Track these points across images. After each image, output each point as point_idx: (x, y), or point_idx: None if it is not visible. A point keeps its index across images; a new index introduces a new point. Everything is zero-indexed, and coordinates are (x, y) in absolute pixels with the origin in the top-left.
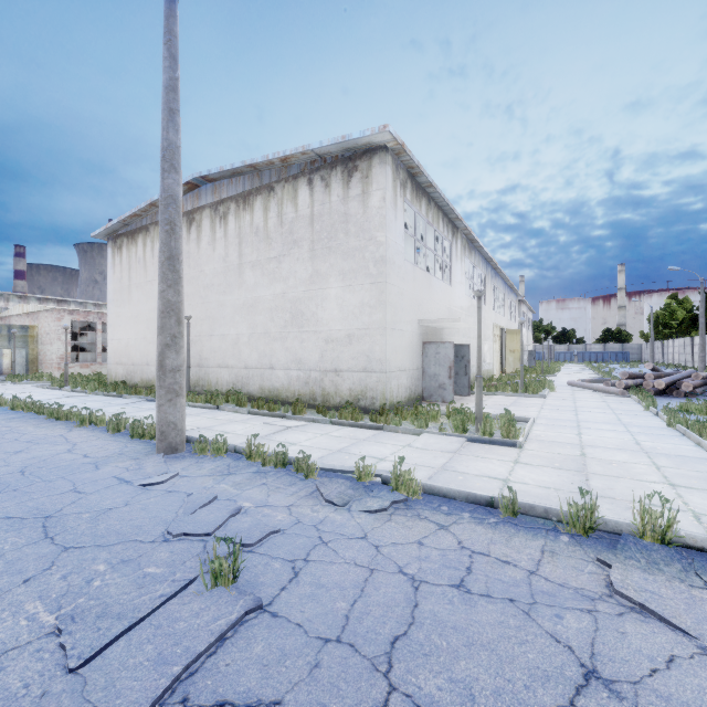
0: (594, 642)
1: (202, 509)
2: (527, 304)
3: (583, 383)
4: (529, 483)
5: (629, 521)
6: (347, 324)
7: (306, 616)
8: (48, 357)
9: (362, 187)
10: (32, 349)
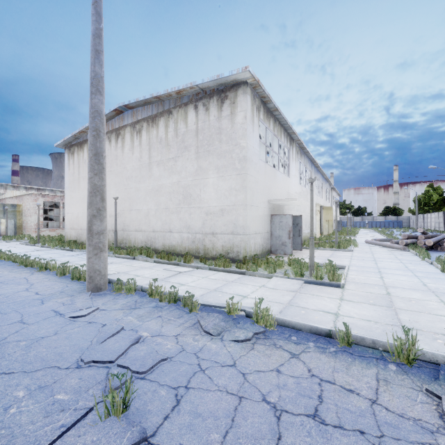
0: None
1: (111, 339)
2: (336, 190)
3: (376, 242)
4: (354, 316)
5: (443, 353)
6: (220, 202)
7: None
8: (28, 224)
9: (231, 109)
10: (19, 219)
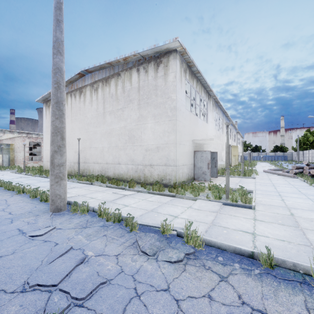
0: None
1: (59, 259)
2: (240, 134)
3: (272, 171)
4: (269, 236)
5: None
6: (156, 141)
7: None
8: (18, 158)
9: (164, 71)
10: (11, 155)
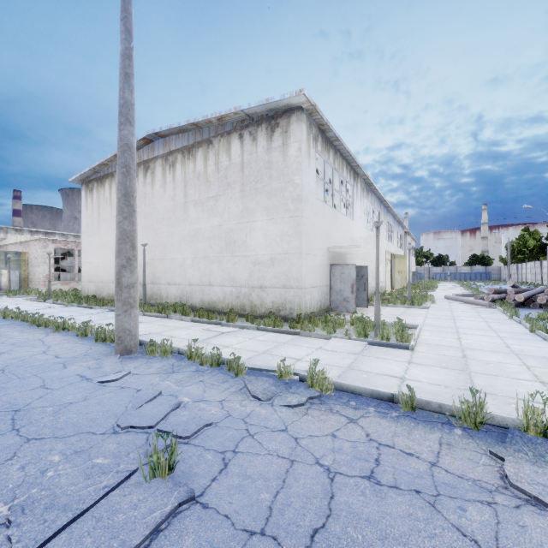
0: (498, 536)
1: (148, 404)
2: (411, 235)
3: (457, 297)
4: (422, 380)
5: (513, 417)
6: (270, 249)
7: (233, 508)
8: (36, 276)
9: (282, 140)
10: (24, 270)
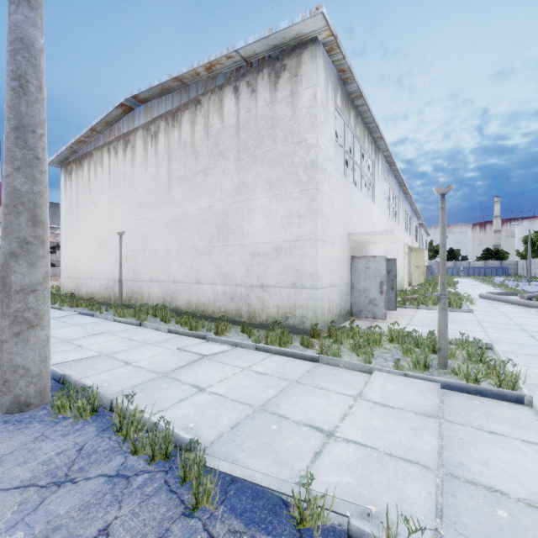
0: None
1: None
2: (425, 227)
3: (499, 297)
4: None
5: None
6: (274, 236)
7: None
8: None
9: (291, 87)
10: None
